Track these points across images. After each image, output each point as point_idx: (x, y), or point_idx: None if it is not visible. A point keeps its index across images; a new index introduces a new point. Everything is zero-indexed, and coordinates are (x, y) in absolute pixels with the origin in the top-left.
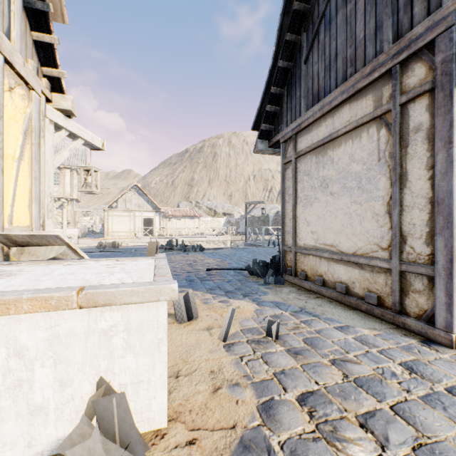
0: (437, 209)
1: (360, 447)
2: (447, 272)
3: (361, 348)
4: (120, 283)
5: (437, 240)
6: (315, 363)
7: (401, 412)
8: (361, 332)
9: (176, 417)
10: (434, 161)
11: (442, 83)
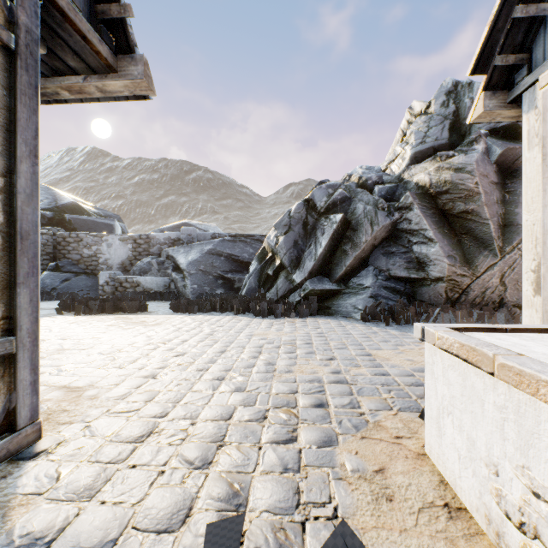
0: (22, 245)
1: (281, 412)
2: (34, 337)
3: (128, 473)
4: (473, 326)
5: (21, 293)
6: (230, 469)
7: (226, 416)
8: (41, 508)
9: (419, 455)
10: (19, 170)
11: (28, 61)
